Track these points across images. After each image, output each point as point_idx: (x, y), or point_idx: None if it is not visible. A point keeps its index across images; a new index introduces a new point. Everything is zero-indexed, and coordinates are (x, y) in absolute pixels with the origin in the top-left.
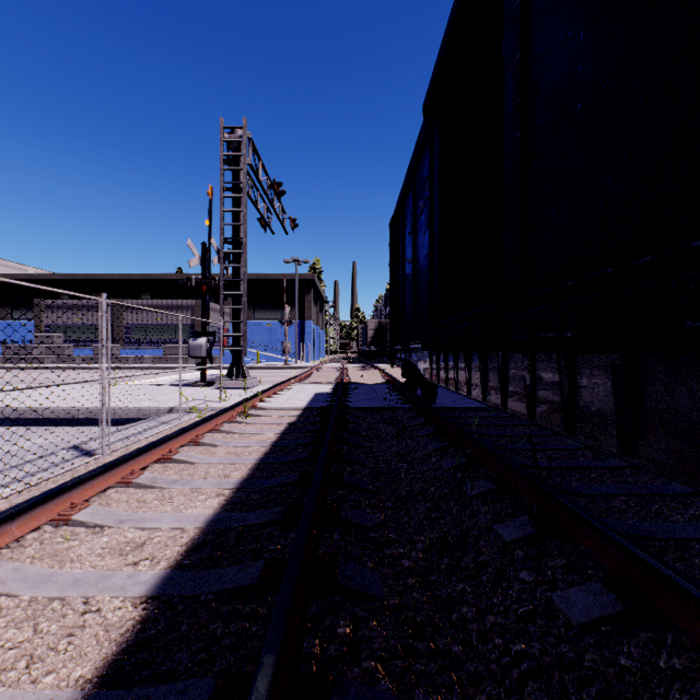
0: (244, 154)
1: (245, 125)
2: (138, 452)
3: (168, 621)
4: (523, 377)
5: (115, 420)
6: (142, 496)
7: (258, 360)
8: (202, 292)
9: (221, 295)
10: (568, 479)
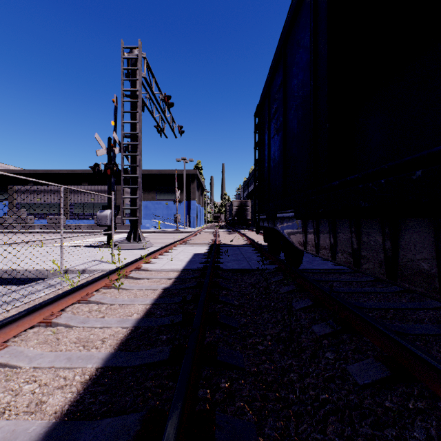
0: (139, 68)
1: (140, 45)
2: None
3: None
4: None
5: (24, 278)
6: None
7: (159, 227)
8: (107, 175)
9: (121, 177)
10: None
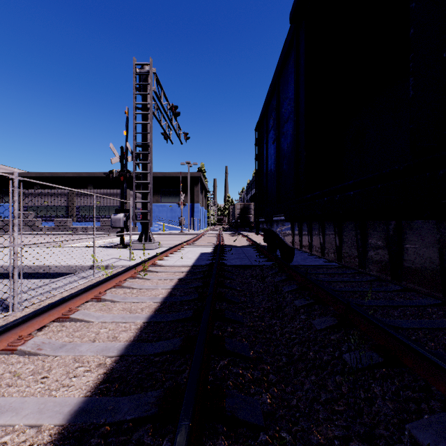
0: (150, 83)
1: (151, 62)
2: (32, 315)
3: None
4: (433, 249)
5: (52, 273)
6: (21, 366)
7: (163, 229)
8: (120, 181)
9: (134, 183)
10: (440, 344)
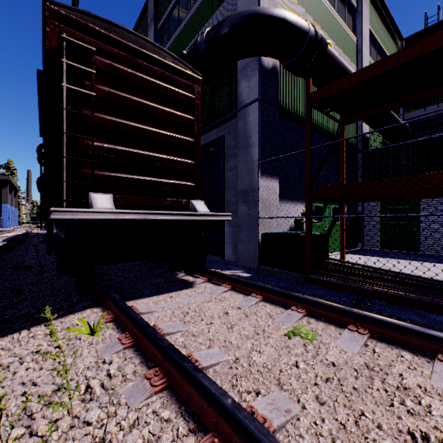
0: None
1: None
2: None
3: (7, 240)
4: None
5: None
6: None
7: None
8: None
9: None
10: None
